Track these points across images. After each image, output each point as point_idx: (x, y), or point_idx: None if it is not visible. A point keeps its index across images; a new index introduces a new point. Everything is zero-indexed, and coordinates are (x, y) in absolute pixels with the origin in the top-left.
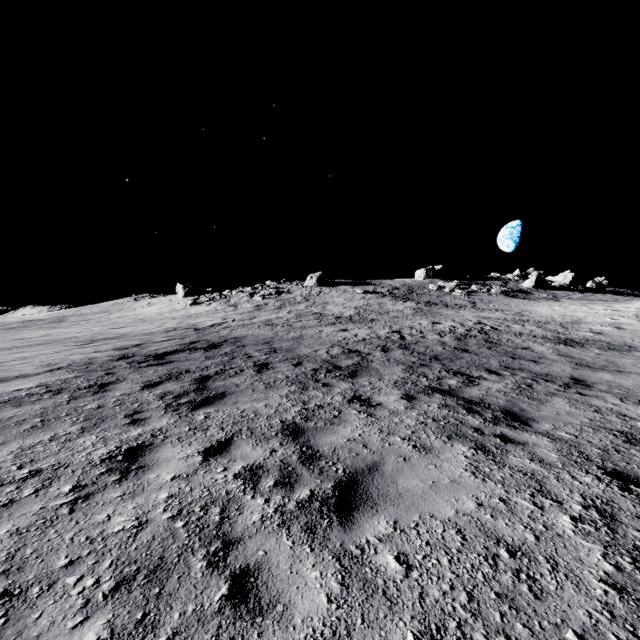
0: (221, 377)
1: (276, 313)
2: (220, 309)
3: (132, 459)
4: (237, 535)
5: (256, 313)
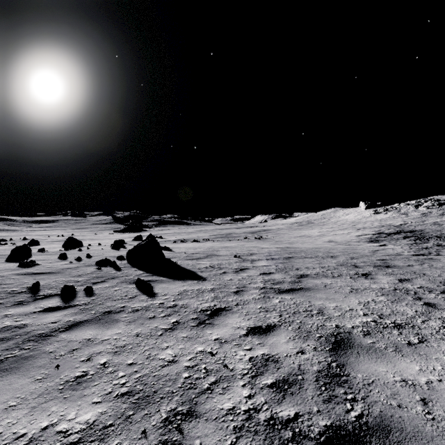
0: (424, 238)
1: (439, 218)
2: (395, 216)
3: (417, 243)
4: (444, 247)
5: (424, 218)
